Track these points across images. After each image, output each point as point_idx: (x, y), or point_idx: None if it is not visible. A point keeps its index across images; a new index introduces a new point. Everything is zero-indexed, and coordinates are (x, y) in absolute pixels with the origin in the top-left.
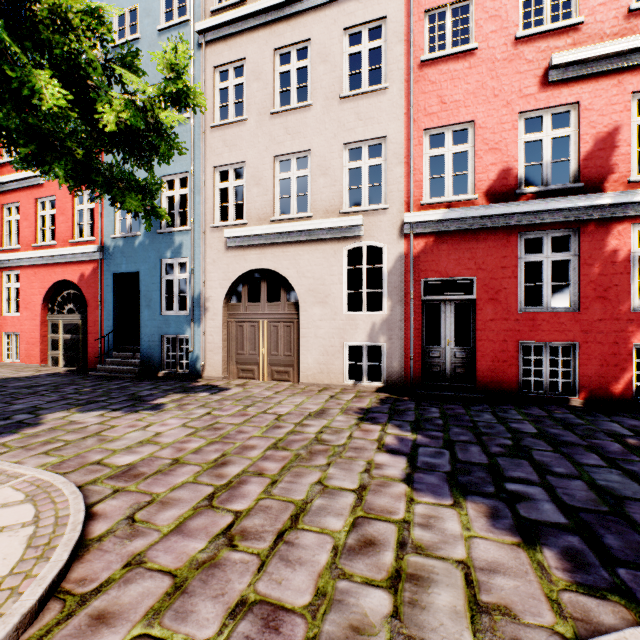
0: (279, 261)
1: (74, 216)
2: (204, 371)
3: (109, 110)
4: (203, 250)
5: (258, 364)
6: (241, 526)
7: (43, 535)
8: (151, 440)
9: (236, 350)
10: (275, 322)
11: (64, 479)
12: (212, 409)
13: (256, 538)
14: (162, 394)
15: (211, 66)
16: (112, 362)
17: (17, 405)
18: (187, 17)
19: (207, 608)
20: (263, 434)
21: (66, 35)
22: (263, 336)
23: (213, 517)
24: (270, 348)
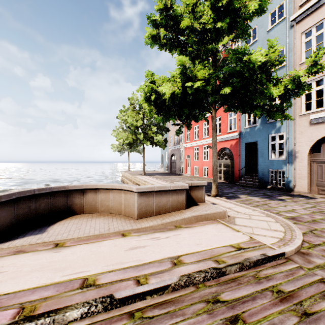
0: None
1: (227, 122)
2: (294, 188)
3: (280, 86)
4: (294, 127)
5: None
6: None
7: (284, 226)
8: (292, 211)
9: (316, 179)
10: None
11: (273, 214)
12: (314, 205)
13: None
14: (278, 195)
15: (299, 33)
16: (244, 180)
17: (225, 191)
18: (284, 17)
19: None
20: None
21: (270, 68)
22: None
23: None
24: None
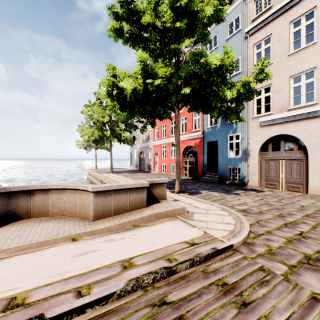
0: (293, 130)
1: (192, 122)
2: (248, 183)
3: (234, 90)
4: (247, 129)
5: (278, 182)
6: (305, 235)
7: (236, 218)
8: (244, 204)
9: (265, 174)
10: (289, 161)
11: (228, 208)
12: (262, 198)
13: (315, 239)
14: (234, 190)
15: (251, 45)
16: (207, 176)
17: (188, 187)
18: (239, 28)
19: (305, 248)
20: (297, 211)
21: (225, 73)
22: (281, 168)
23: (290, 230)
24: (286, 174)
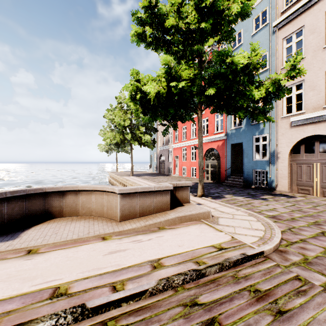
0: None
1: (214, 123)
2: (276, 187)
3: (262, 89)
4: (276, 129)
5: (312, 187)
6: None
7: (265, 224)
8: (273, 209)
9: (296, 178)
10: (325, 164)
11: (256, 213)
12: (293, 204)
13: None
14: (261, 194)
15: (281, 39)
16: (230, 180)
17: (211, 191)
18: (267, 22)
19: None
20: None
21: (252, 71)
22: (316, 172)
23: None
24: (321, 178)
